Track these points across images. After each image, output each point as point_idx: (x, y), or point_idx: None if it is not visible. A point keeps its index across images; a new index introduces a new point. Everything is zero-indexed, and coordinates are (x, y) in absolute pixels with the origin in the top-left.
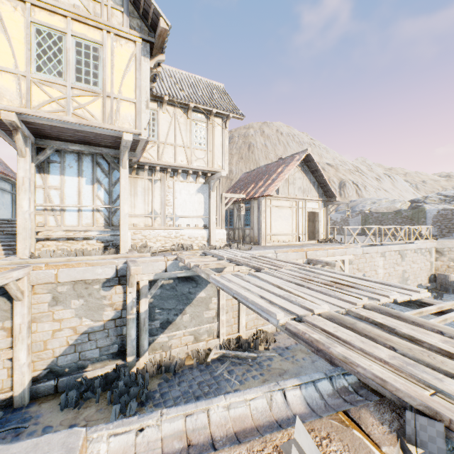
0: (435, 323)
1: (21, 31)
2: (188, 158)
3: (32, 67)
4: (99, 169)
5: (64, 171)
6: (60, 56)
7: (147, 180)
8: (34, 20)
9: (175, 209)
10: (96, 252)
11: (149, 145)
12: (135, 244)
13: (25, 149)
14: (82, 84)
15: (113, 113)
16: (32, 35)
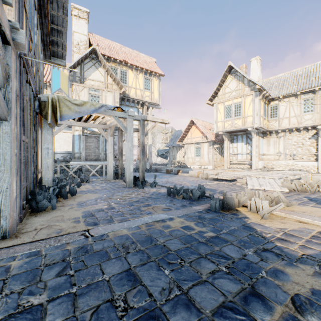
0: (245, 175)
1: (222, 110)
2: (298, 122)
3: (224, 118)
4: (248, 139)
5: (237, 141)
6: (230, 111)
7: (275, 137)
8: (225, 106)
9: (292, 150)
10: (245, 168)
11: (273, 121)
12: (268, 167)
13: (225, 138)
14: (236, 117)
15: (245, 122)
16: (224, 109)
